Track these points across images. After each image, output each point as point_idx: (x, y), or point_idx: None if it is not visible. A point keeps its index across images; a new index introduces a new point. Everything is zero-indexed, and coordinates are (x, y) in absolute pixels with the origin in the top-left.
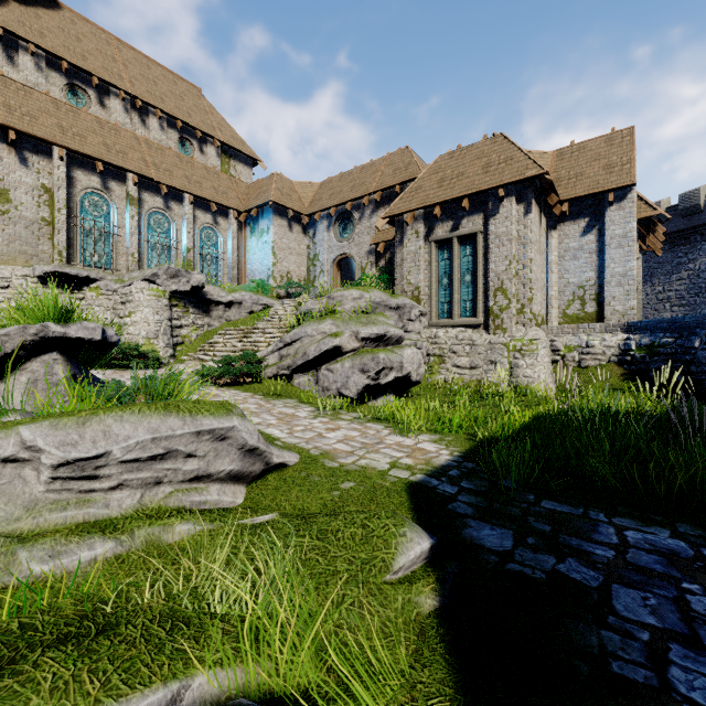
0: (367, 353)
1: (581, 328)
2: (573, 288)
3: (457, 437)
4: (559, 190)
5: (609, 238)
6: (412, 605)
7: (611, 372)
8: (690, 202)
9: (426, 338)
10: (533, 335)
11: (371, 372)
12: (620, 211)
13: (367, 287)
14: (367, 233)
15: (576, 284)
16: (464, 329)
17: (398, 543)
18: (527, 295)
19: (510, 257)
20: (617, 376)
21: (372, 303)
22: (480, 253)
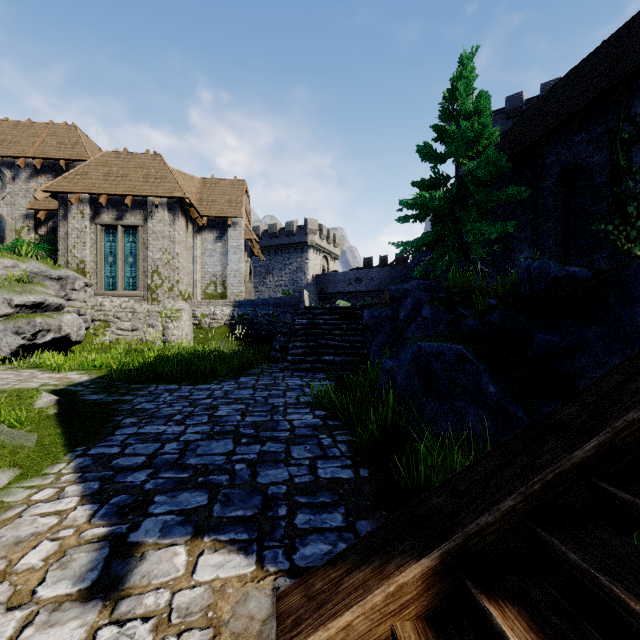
0: (23, 318)
1: (212, 302)
2: (210, 276)
3: (100, 371)
4: (202, 208)
5: (230, 247)
6: (44, 412)
7: (225, 330)
8: (290, 228)
9: (92, 305)
10: (179, 307)
11: (27, 334)
12: (235, 231)
13: (23, 257)
14: (24, 196)
15: (212, 273)
16: (128, 300)
17: (39, 396)
18: (176, 278)
19: (163, 249)
20: (228, 333)
21: (29, 273)
22: (141, 242)
